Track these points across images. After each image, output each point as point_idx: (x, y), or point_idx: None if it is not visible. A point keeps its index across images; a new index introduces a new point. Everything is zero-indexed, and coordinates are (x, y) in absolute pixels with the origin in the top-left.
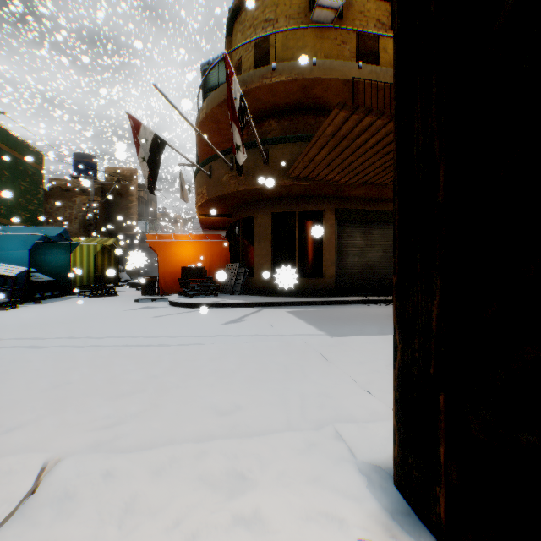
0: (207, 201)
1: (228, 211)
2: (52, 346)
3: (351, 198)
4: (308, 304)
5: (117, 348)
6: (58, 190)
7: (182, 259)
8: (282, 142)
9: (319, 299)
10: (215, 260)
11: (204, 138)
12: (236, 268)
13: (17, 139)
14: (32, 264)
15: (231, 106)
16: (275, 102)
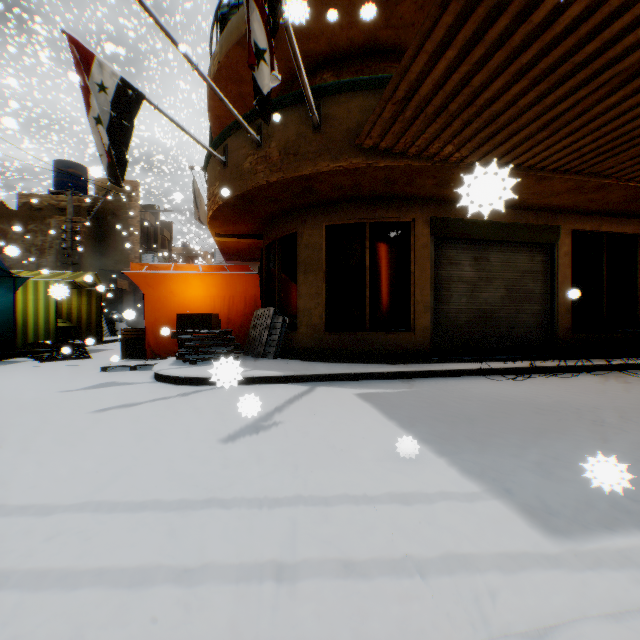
0: (221, 207)
1: (258, 229)
2: None
3: (457, 200)
4: (390, 377)
5: None
6: (26, 208)
7: (184, 302)
8: (347, 90)
9: (409, 369)
10: (238, 304)
11: (207, 79)
12: (269, 316)
13: None
14: None
15: None
16: (333, 37)
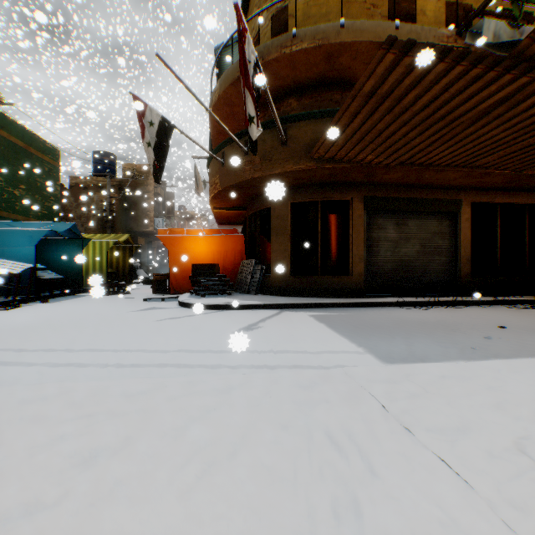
0: (220, 192)
1: (243, 203)
2: (18, 363)
3: (383, 184)
4: (334, 306)
5: (93, 370)
6: (77, 188)
7: (194, 256)
8: (304, 119)
9: (347, 301)
10: (230, 257)
11: (215, 117)
12: (251, 265)
13: (32, 135)
14: (44, 261)
15: (243, 70)
16: (296, 77)
